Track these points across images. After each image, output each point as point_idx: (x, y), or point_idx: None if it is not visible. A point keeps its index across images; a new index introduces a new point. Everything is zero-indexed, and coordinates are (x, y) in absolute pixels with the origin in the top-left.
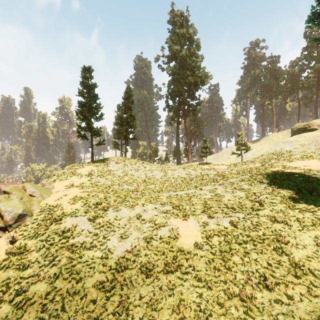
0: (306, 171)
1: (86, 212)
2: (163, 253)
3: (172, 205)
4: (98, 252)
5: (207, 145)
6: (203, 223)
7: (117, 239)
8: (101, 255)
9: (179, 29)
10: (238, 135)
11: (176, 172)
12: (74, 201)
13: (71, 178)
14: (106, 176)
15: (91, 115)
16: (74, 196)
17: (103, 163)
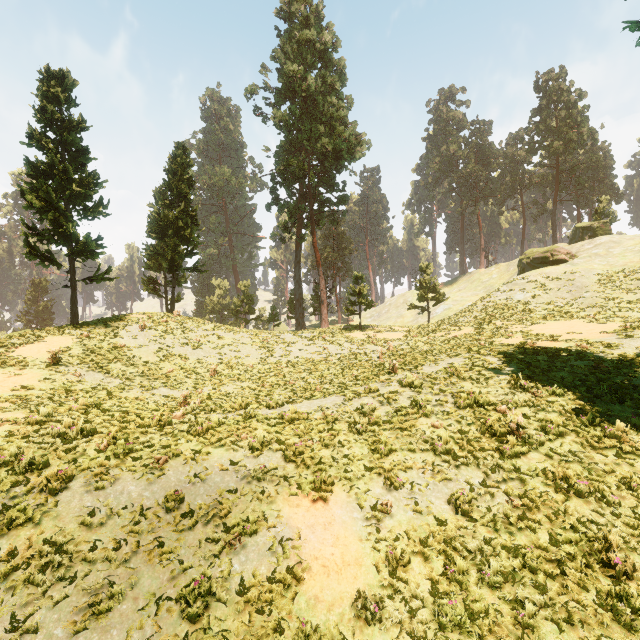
0: (582, 344)
1: None
2: None
3: (283, 449)
4: None
5: (362, 288)
6: (374, 510)
7: (72, 619)
8: None
9: (302, 30)
10: (422, 269)
11: (295, 349)
12: None
13: None
14: (108, 364)
15: (70, 203)
16: None
17: (105, 328)
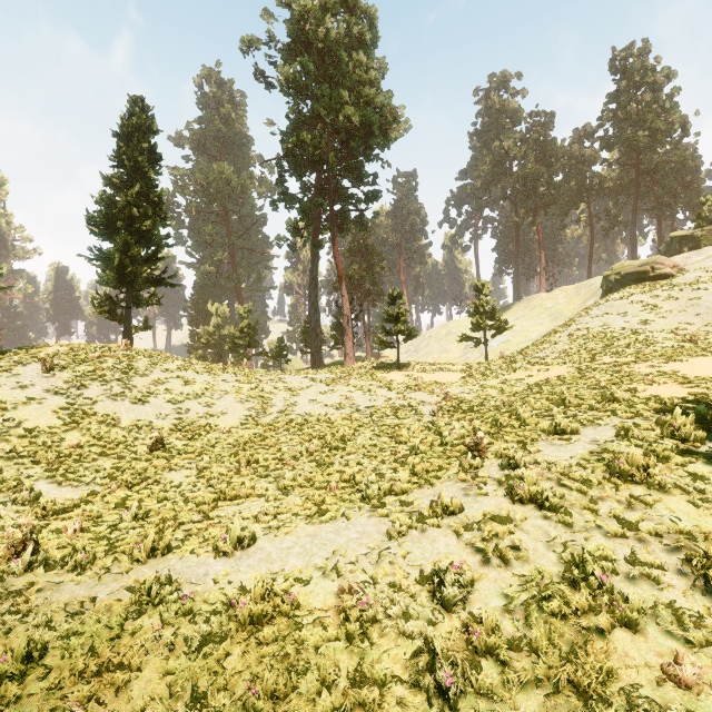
0: None
1: None
2: None
3: None
4: None
5: (402, 312)
6: None
7: None
8: None
9: None
10: (477, 288)
11: (303, 399)
12: None
13: None
14: None
15: None
16: None
17: None
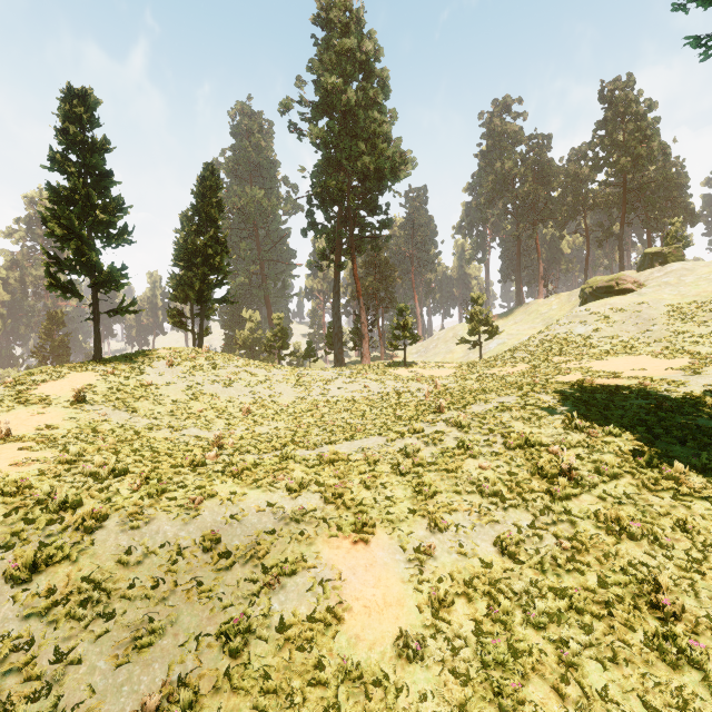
0: (645, 382)
1: (8, 546)
2: (286, 697)
3: (323, 491)
4: None
5: (407, 321)
6: (417, 552)
7: (114, 653)
8: None
9: (341, 39)
10: (473, 299)
11: (334, 387)
12: None
13: (9, 413)
14: (134, 403)
15: (93, 230)
16: None
17: (130, 364)
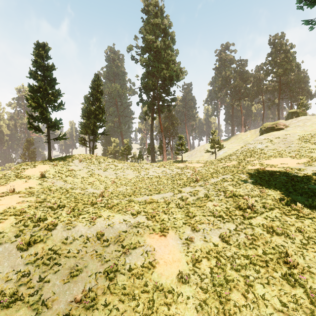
0: (287, 169)
1: (18, 236)
2: (132, 296)
3: (146, 215)
4: (23, 310)
5: (183, 142)
6: (186, 240)
7: (62, 278)
8: (29, 315)
9: (154, 19)
10: (212, 133)
11: (151, 171)
12: (2, 217)
13: (13, 182)
14: (65, 178)
15: (47, 103)
16: (5, 210)
17: (63, 161)
